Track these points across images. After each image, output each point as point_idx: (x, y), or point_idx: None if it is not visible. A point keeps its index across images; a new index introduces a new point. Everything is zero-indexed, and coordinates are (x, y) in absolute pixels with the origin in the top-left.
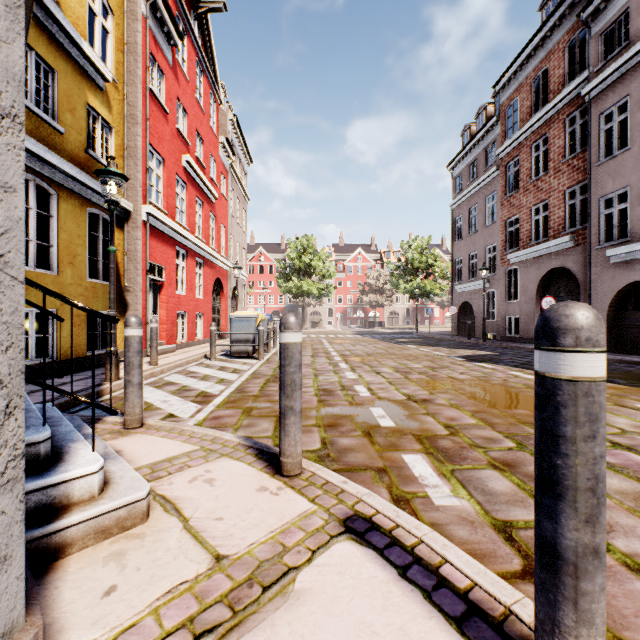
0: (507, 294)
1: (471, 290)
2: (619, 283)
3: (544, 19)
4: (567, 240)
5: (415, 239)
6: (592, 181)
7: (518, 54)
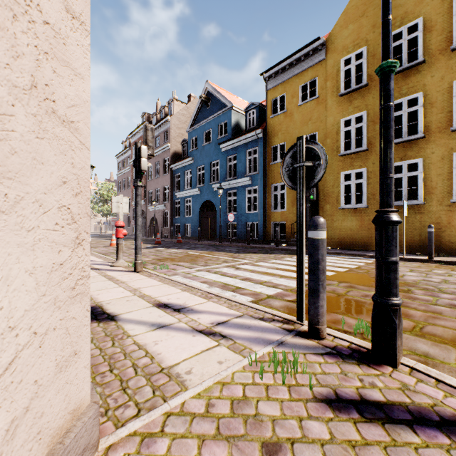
0: (133, 217)
1: (124, 214)
2: (151, 217)
3: (142, 121)
4: (143, 202)
5: (105, 183)
6: (147, 185)
7: (133, 130)
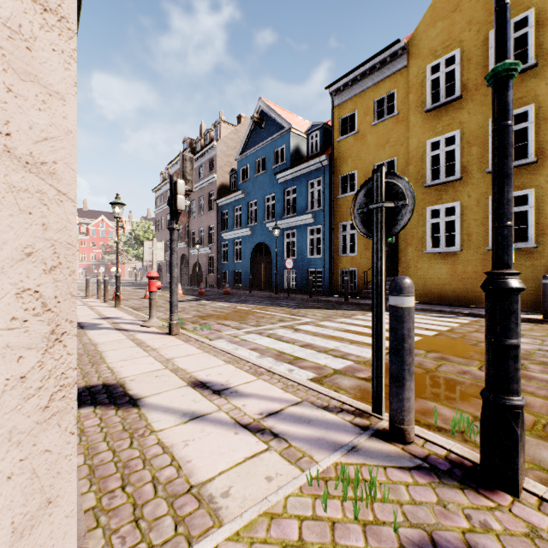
0: None
1: None
2: (194, 262)
3: (184, 148)
4: (185, 244)
5: (141, 222)
6: (190, 224)
7: (173, 159)
